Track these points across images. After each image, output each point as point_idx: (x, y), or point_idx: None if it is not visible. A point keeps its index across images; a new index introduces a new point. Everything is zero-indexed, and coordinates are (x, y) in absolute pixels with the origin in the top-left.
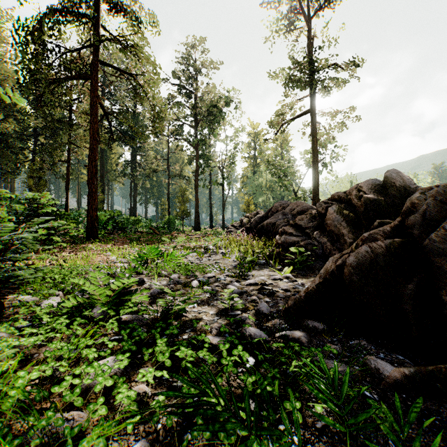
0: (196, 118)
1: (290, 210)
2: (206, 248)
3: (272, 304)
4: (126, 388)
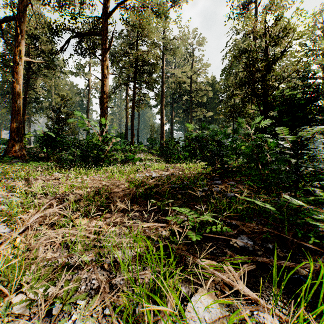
0: (323, 70)
1: None
2: None
3: None
4: None
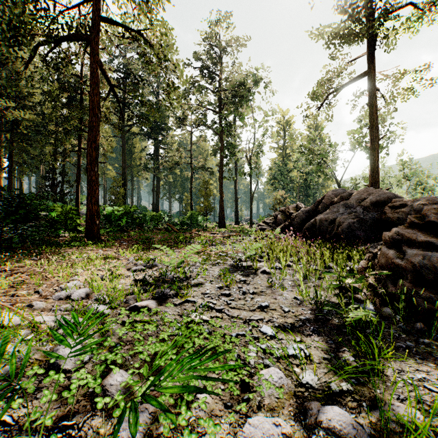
0: (220, 102)
1: (358, 200)
2: (234, 257)
3: None
4: None
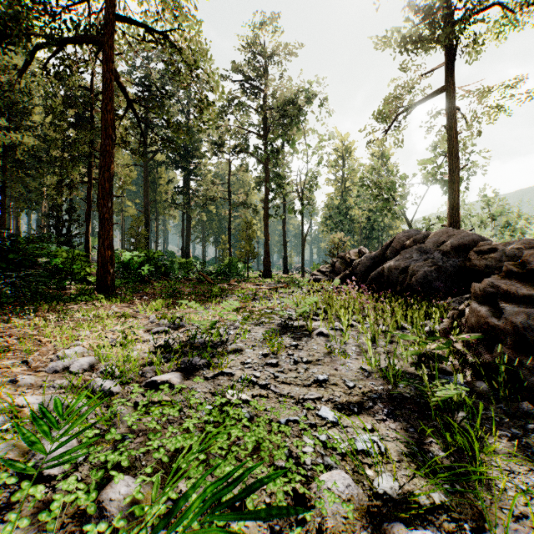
0: (265, 123)
1: (436, 244)
2: (283, 315)
3: None
4: None
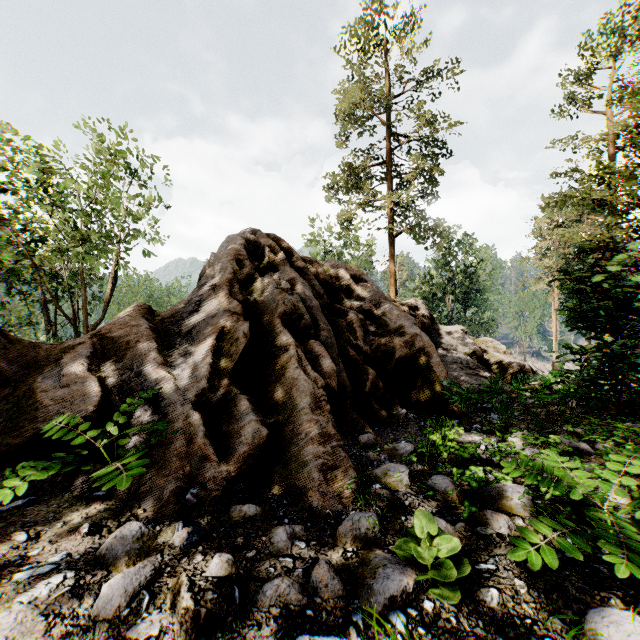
0: None
1: None
2: None
3: (309, 541)
4: (638, 507)
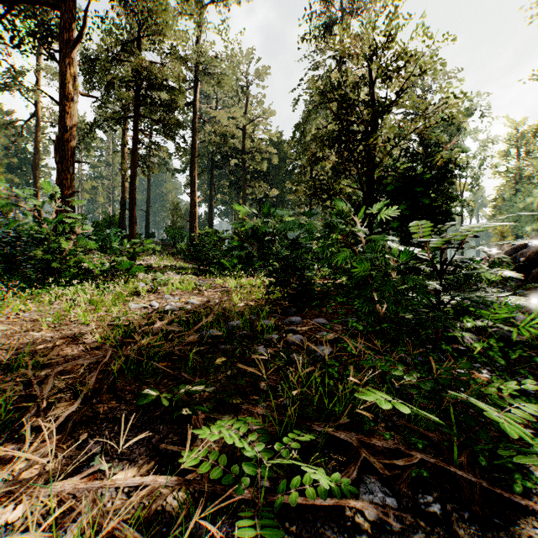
0: None
1: None
2: None
3: None
4: None
